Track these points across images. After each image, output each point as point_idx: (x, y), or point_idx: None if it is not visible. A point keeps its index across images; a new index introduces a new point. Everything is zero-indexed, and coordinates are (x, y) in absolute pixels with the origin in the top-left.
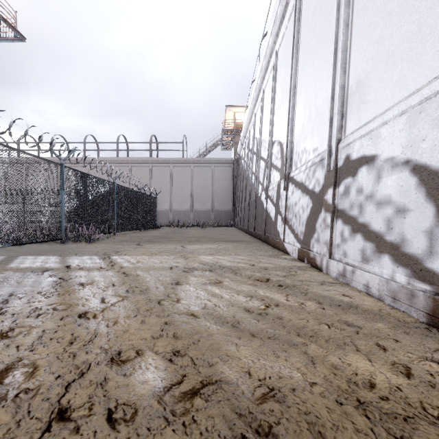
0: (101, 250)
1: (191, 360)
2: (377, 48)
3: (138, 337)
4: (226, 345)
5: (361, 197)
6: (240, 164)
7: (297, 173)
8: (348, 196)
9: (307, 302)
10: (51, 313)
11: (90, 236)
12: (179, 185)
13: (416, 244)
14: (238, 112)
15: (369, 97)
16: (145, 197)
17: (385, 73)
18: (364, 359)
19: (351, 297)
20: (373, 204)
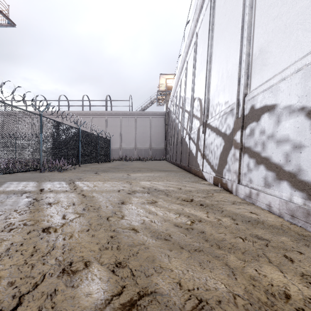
0: (68, 177)
1: (130, 271)
2: (276, 22)
3: (87, 250)
4: (159, 257)
5: (264, 137)
6: (170, 116)
7: (212, 121)
8: (253, 136)
9: (223, 219)
10: (21, 227)
11: (61, 167)
12: (126, 131)
13: (310, 173)
14: (168, 78)
15: (269, 60)
16: (102, 139)
17: (282, 41)
18: (276, 270)
19: (257, 214)
20: (274, 142)
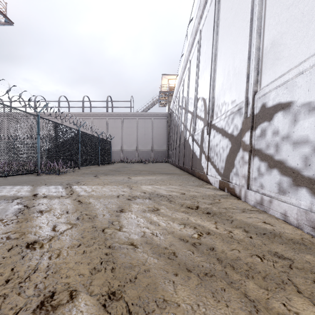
0: (65, 181)
1: (125, 306)
2: (291, 11)
3: (76, 273)
4: (163, 284)
5: (277, 138)
6: (172, 117)
7: (218, 121)
8: (264, 137)
9: (235, 230)
10: (3, 242)
11: (59, 170)
12: (128, 132)
13: None
14: (171, 79)
15: (283, 54)
16: (103, 141)
17: (299, 31)
18: (310, 304)
19: (272, 225)
20: (289, 143)
